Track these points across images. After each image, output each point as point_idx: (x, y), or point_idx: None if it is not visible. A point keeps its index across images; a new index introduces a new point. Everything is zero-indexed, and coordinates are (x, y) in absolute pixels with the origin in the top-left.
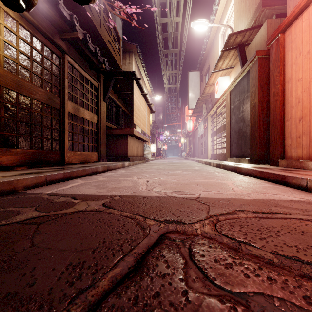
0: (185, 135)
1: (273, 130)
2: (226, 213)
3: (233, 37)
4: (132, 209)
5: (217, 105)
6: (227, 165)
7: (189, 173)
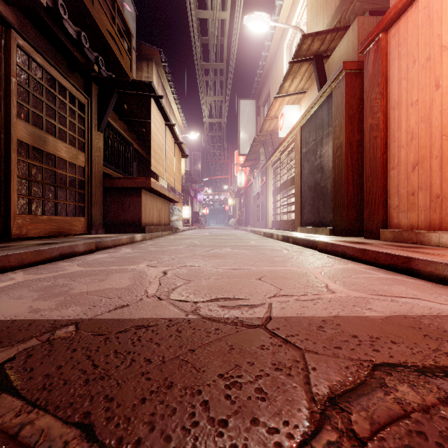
0: (235, 194)
1: (370, 184)
2: (360, 387)
3: (308, 41)
4: (79, 392)
5: (281, 149)
6: (301, 238)
7: (243, 252)
